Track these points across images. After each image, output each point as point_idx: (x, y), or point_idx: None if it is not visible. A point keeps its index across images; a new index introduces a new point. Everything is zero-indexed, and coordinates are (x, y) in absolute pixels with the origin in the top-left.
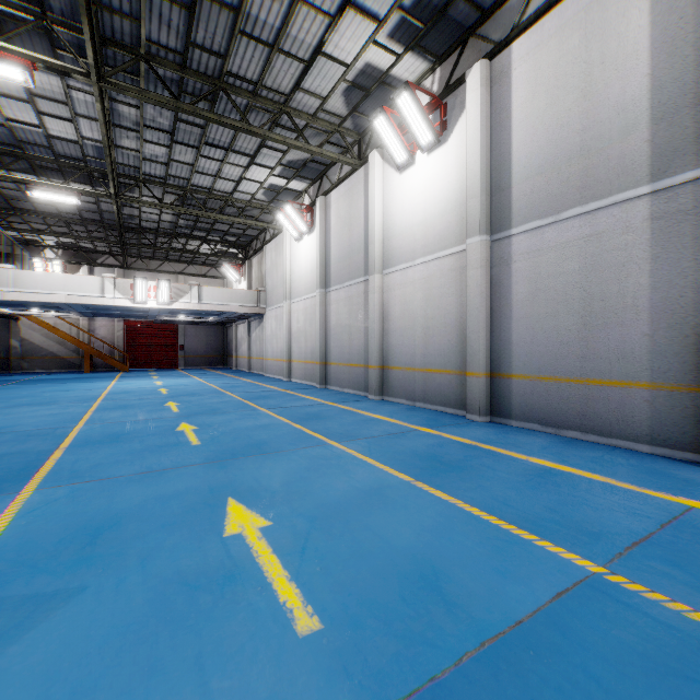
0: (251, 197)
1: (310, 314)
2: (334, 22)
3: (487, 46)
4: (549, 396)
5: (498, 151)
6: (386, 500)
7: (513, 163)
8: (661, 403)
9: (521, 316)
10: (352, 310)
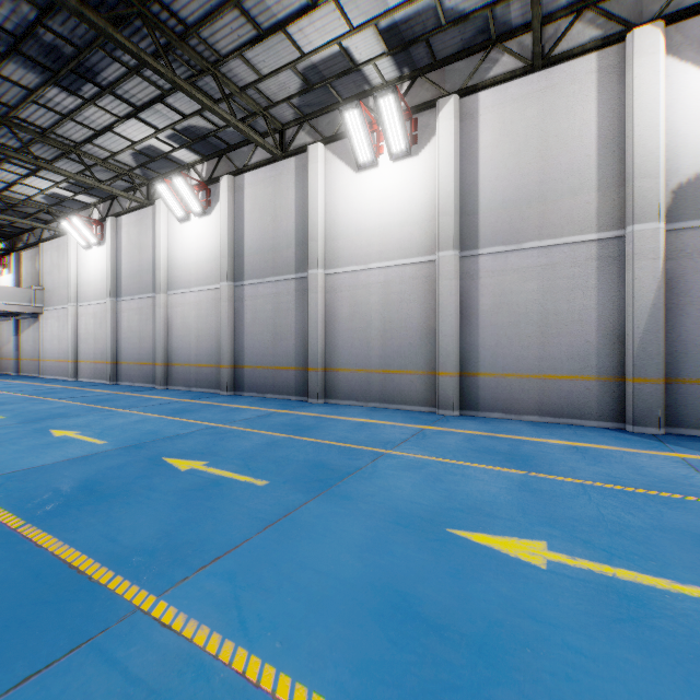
0: (27, 197)
1: (100, 318)
2: (122, 120)
3: (233, 166)
4: (261, 377)
5: (238, 233)
6: (146, 422)
7: (245, 243)
8: (298, 376)
9: (248, 332)
10: (142, 318)
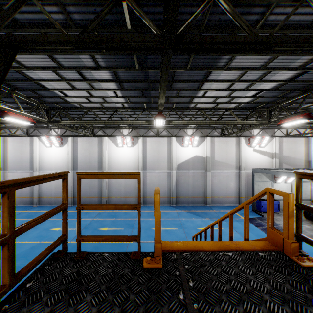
0: None
1: None
2: None
3: (72, 133)
4: (84, 200)
5: (75, 155)
6: (71, 221)
7: (78, 159)
8: (99, 199)
9: None
10: None
